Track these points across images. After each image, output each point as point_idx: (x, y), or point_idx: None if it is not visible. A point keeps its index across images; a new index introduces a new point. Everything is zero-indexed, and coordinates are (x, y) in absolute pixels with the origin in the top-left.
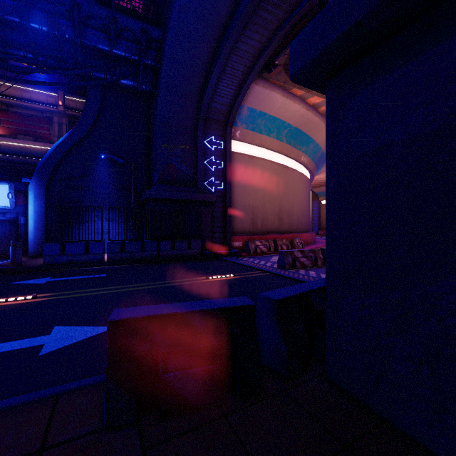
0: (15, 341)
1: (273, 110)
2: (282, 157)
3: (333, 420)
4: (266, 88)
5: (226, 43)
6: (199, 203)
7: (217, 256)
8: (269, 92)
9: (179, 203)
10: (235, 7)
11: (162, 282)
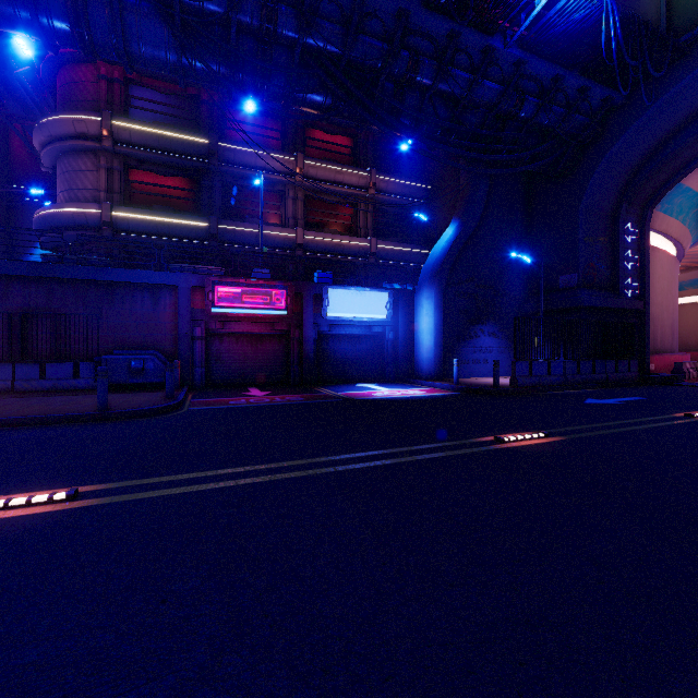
0: None
1: None
2: (670, 247)
3: None
4: None
5: None
6: (623, 312)
7: (663, 382)
8: None
9: (605, 312)
10: None
11: None
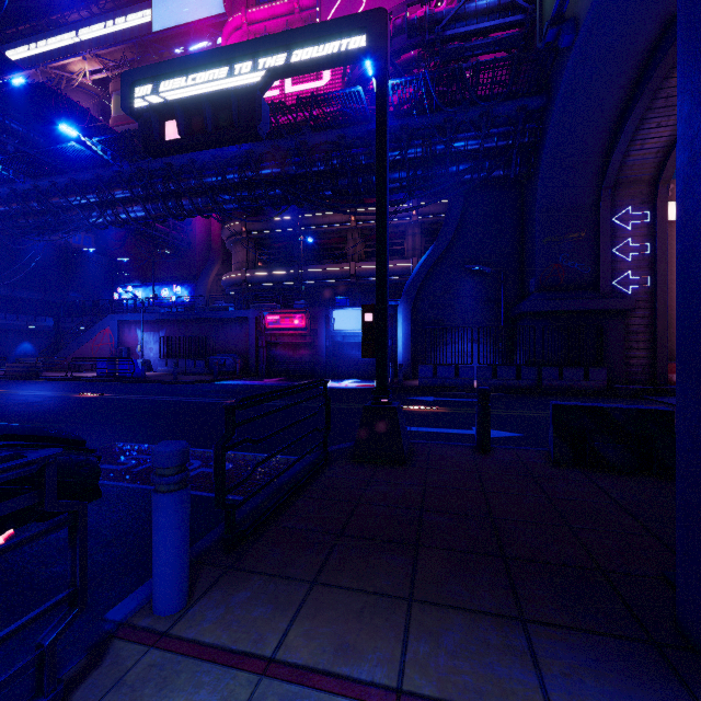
0: (453, 429)
1: None
2: None
3: None
4: None
5: (655, 73)
6: (602, 313)
7: (637, 394)
8: None
9: (568, 316)
10: (671, 18)
11: None
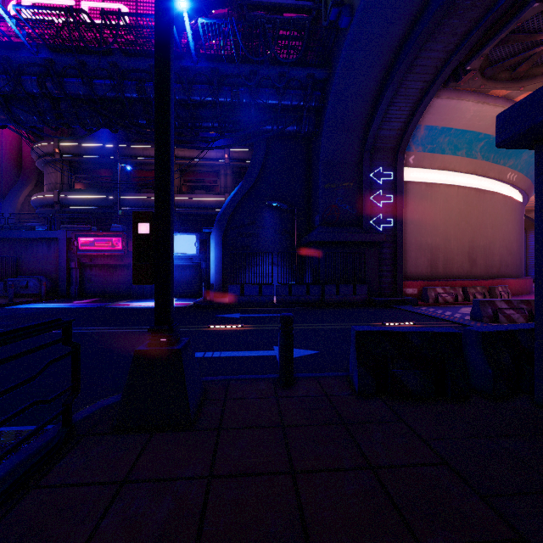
0: (255, 351)
1: (461, 122)
2: (475, 179)
3: (539, 422)
4: (451, 99)
5: (401, 65)
6: (364, 244)
7: (387, 304)
8: (456, 102)
9: (342, 245)
10: (413, 24)
11: (337, 324)
